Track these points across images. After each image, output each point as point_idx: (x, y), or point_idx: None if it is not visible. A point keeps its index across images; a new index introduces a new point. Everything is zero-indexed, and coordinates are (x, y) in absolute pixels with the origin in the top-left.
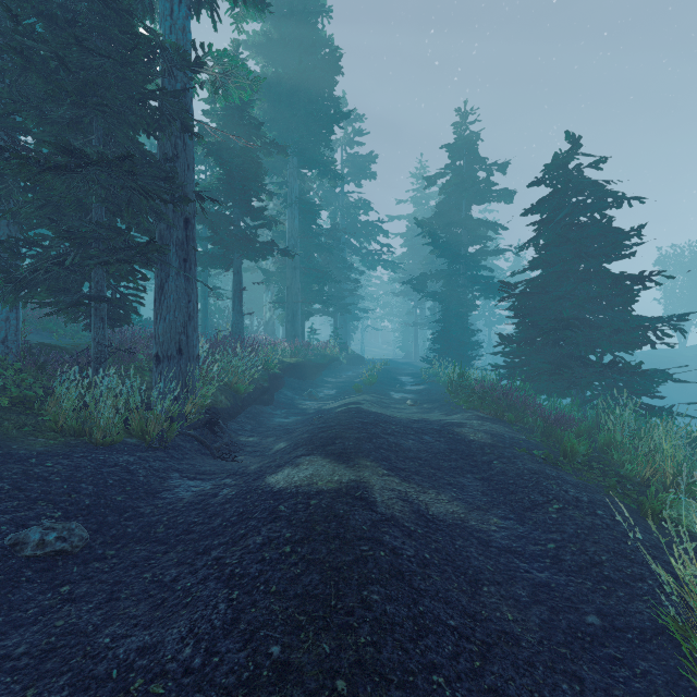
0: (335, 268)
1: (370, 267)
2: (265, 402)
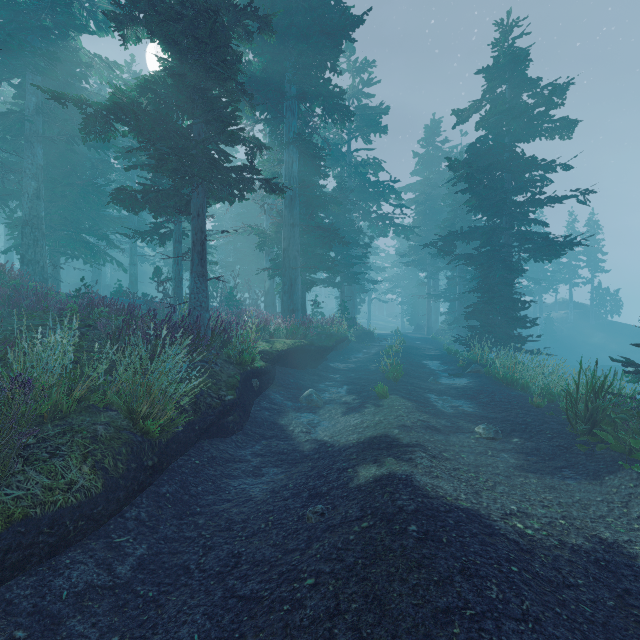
0: (342, 231)
1: (380, 233)
2: (226, 429)
